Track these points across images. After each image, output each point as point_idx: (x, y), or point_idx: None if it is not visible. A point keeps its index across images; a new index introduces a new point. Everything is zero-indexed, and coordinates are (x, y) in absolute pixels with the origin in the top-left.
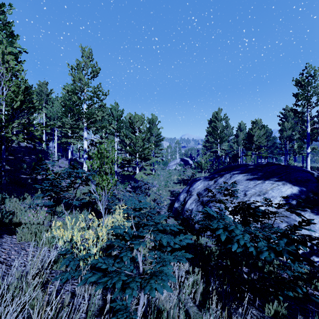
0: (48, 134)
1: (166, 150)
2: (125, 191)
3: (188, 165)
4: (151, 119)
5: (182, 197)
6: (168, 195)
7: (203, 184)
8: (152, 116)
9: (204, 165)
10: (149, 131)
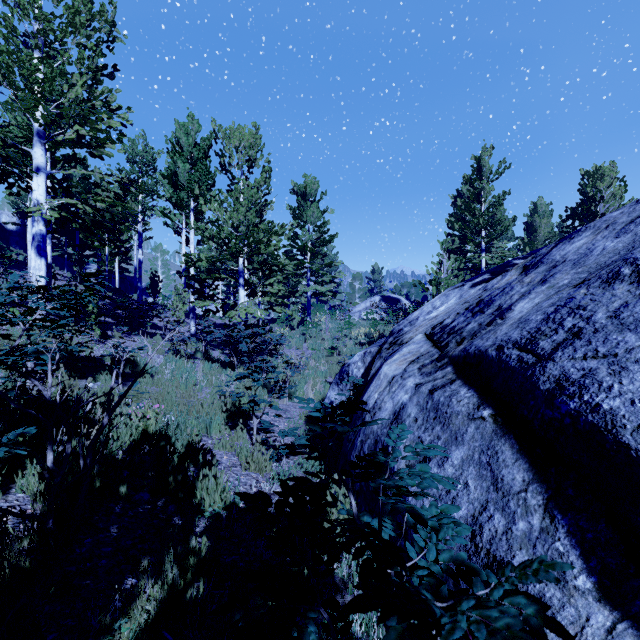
0: (71, 238)
1: (350, 284)
2: (200, 358)
3: (399, 310)
4: (303, 185)
5: (360, 359)
6: (332, 374)
7: (455, 298)
8: (306, 178)
9: (445, 283)
10: (297, 219)
